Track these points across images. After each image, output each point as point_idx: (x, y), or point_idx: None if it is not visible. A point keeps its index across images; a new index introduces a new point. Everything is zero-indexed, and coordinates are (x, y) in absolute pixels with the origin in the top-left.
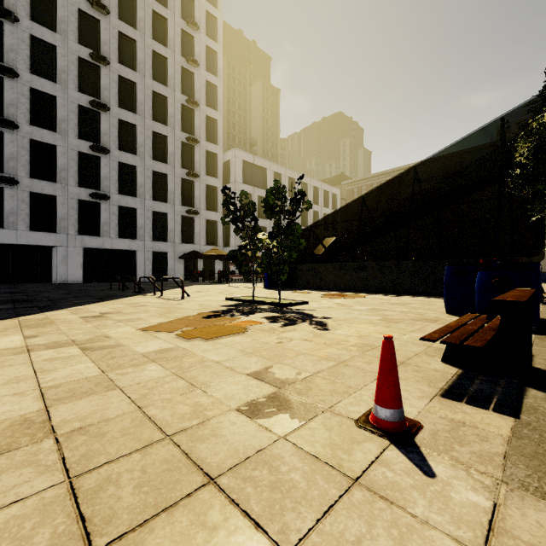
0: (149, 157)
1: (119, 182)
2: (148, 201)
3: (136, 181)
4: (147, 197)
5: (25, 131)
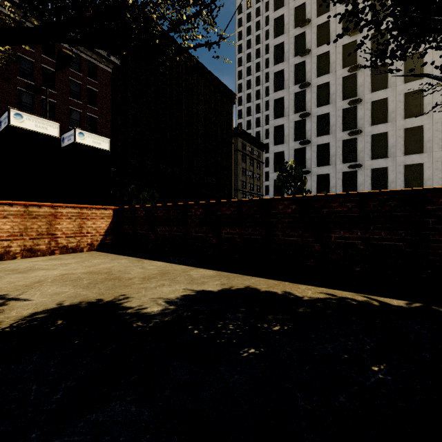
0: (401, 118)
1: (372, 151)
2: (400, 158)
3: (387, 144)
4: (398, 154)
5: (314, 142)
